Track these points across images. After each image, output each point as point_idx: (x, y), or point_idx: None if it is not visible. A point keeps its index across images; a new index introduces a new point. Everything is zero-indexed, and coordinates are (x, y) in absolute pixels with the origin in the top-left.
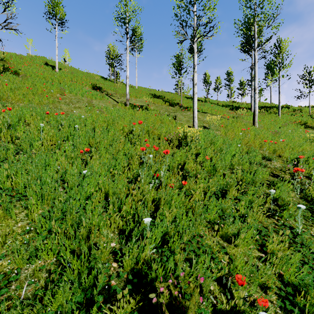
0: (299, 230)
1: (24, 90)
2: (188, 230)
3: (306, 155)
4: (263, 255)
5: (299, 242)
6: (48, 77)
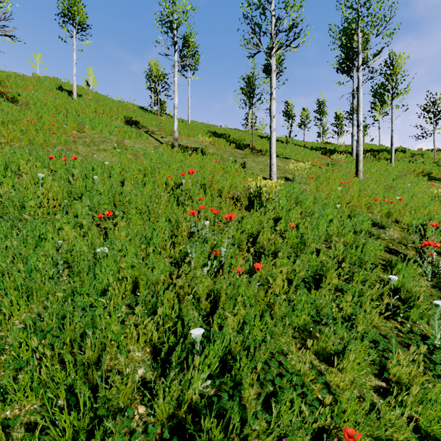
0: (436, 341)
1: (23, 124)
2: (264, 347)
3: (436, 220)
4: (383, 384)
5: (438, 360)
6: (61, 106)
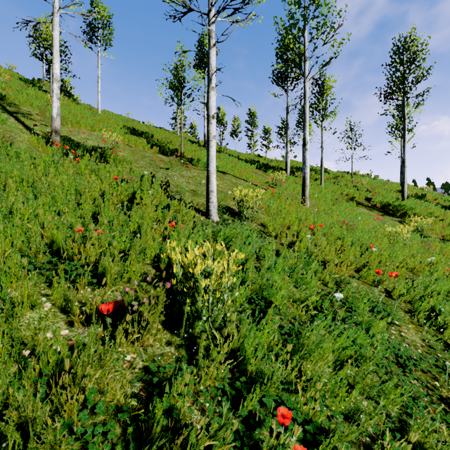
0: None
1: None
2: None
3: (429, 288)
4: None
5: None
6: None
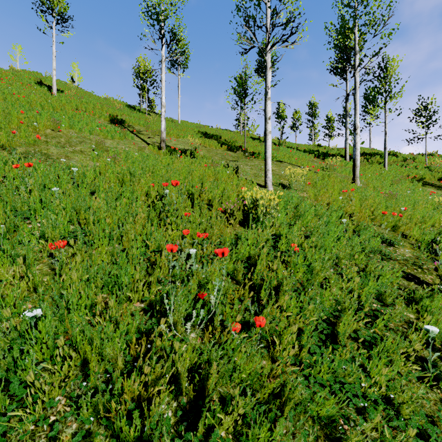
0: None
1: None
2: None
3: None
4: None
5: None
6: (36, 102)
